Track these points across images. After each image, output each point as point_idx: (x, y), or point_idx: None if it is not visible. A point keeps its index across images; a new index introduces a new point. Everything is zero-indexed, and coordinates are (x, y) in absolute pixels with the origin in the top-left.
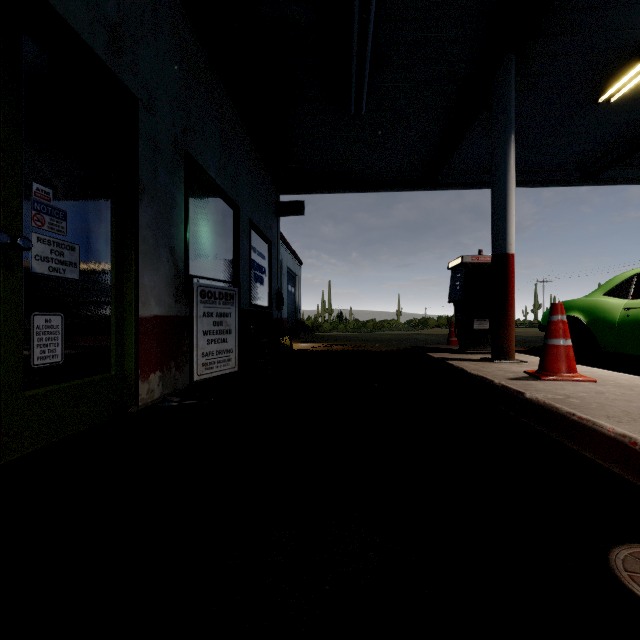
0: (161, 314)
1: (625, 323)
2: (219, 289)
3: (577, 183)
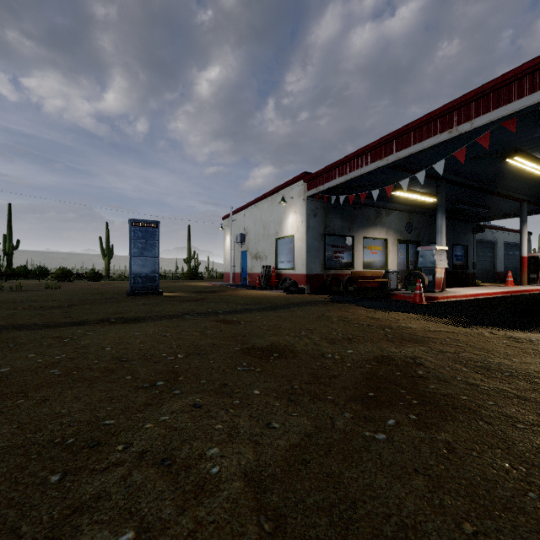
0: None
1: None
2: None
3: None
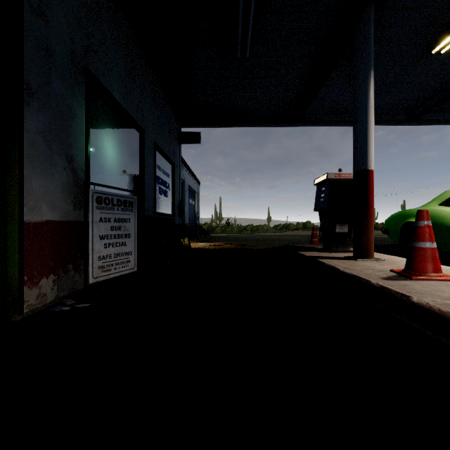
0: (56, 219)
1: None
2: (117, 196)
3: (405, 123)
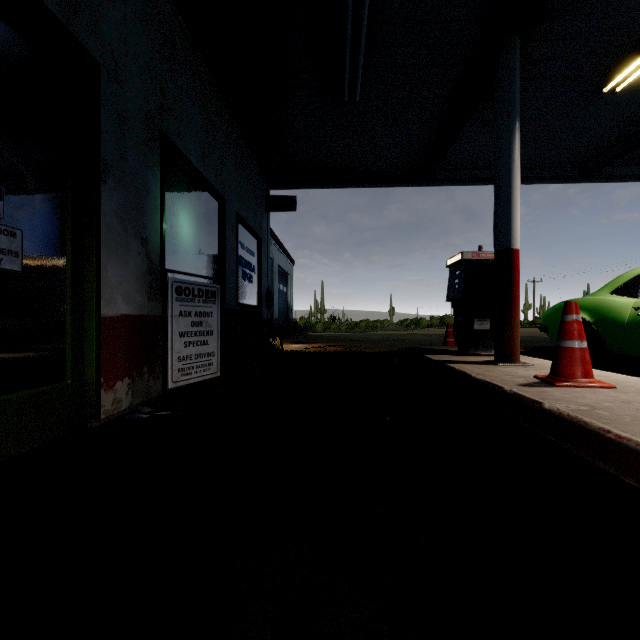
0: (130, 313)
1: (635, 323)
2: (198, 285)
3: (575, 180)
